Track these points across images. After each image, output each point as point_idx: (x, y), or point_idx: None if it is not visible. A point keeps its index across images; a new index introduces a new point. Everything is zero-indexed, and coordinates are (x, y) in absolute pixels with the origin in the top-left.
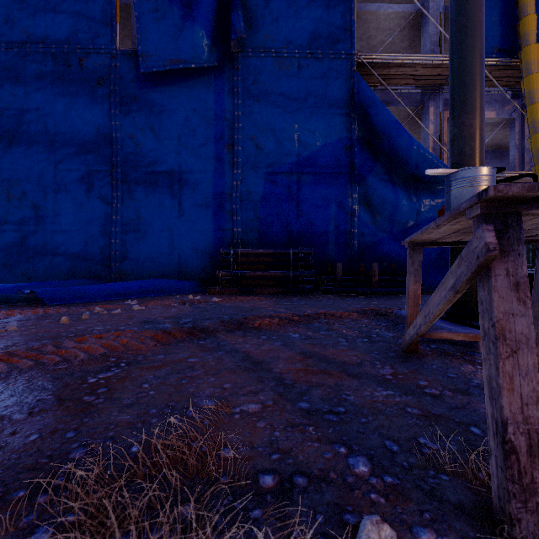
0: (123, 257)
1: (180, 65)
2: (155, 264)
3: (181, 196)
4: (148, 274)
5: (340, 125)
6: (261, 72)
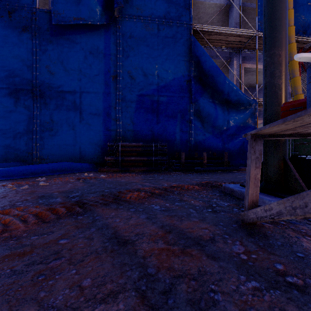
0: (41, 147)
1: (80, 21)
2: (63, 152)
3: (81, 108)
4: (59, 159)
5: (183, 67)
6: (134, 30)
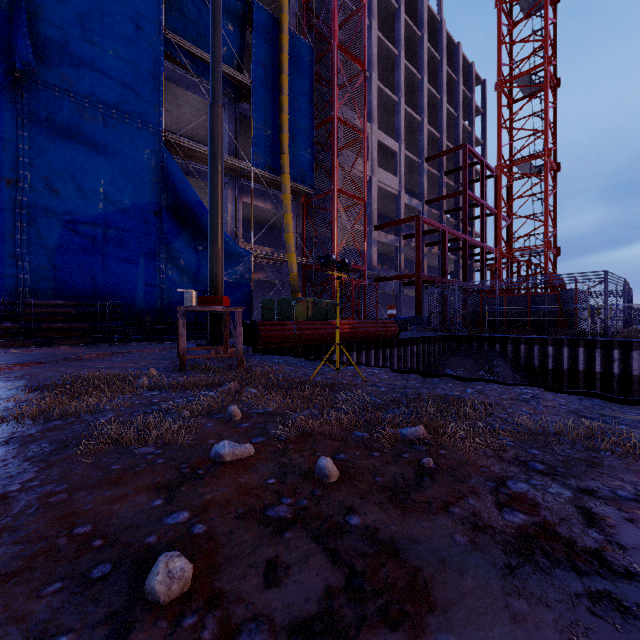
0: None
1: None
2: None
3: None
4: None
5: (149, 190)
6: (57, 111)
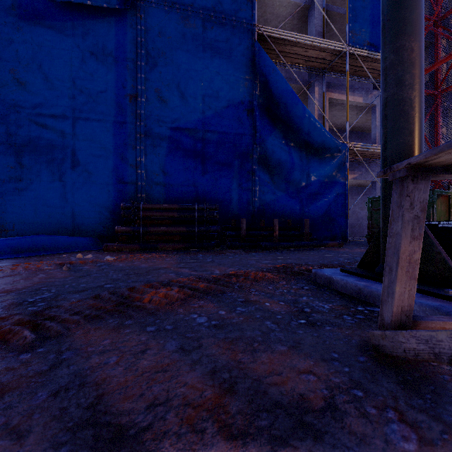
0: (0, 210)
1: None
2: (43, 219)
3: (76, 145)
4: (34, 230)
5: (243, 89)
6: (166, 25)
